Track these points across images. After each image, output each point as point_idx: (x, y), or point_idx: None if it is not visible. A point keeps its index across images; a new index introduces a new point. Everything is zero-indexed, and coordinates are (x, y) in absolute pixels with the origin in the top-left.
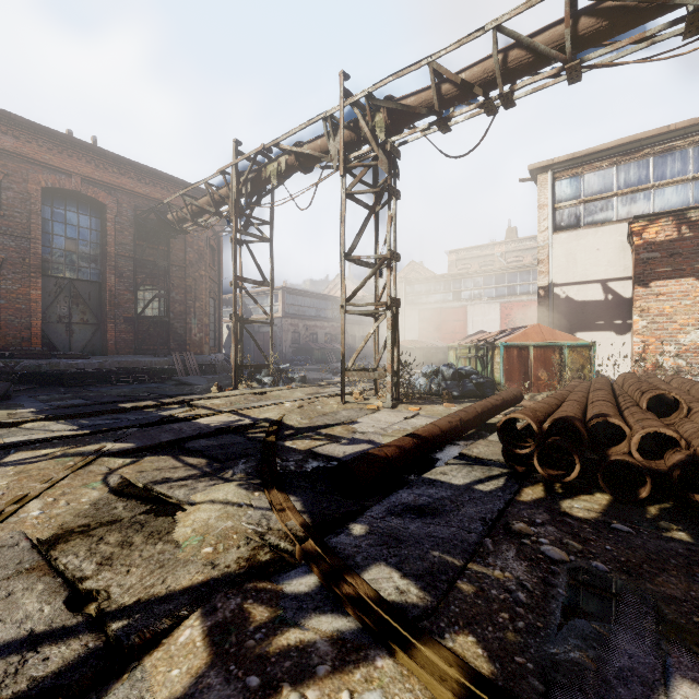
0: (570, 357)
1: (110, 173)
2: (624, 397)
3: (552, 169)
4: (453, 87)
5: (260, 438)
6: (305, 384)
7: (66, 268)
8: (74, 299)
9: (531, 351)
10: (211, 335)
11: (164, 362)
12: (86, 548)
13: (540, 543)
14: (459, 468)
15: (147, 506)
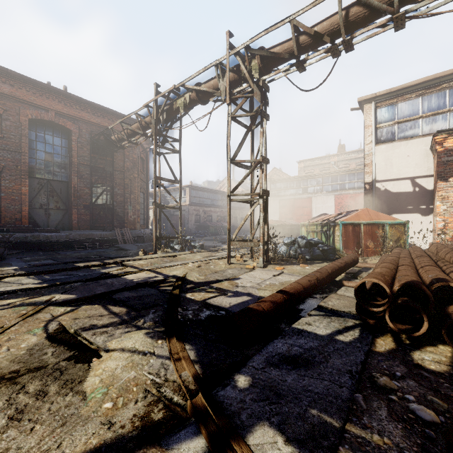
0: (391, 232)
1: (74, 109)
2: (443, 262)
3: (374, 100)
4: (308, 38)
5: (168, 291)
6: (203, 250)
7: (45, 172)
8: (51, 193)
9: (362, 227)
10: (141, 217)
11: (109, 234)
12: (6, 398)
13: (406, 400)
14: (320, 318)
15: (71, 352)
